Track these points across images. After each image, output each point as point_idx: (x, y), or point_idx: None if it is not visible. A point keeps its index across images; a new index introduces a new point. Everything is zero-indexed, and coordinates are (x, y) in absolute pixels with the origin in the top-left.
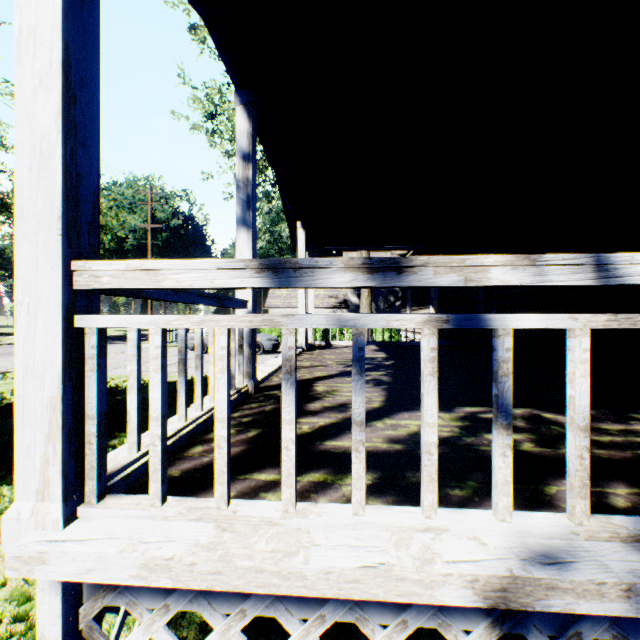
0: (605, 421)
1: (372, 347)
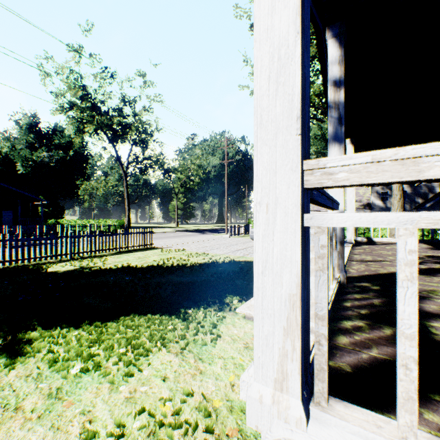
0: None
1: (422, 245)
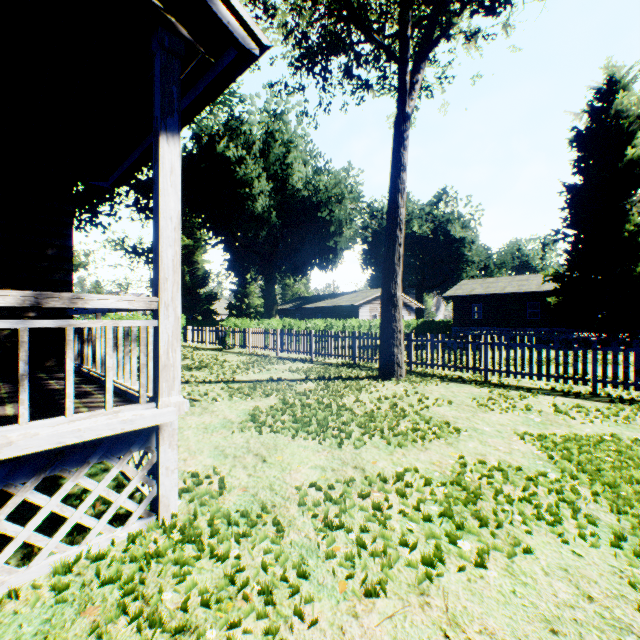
0: None
1: None
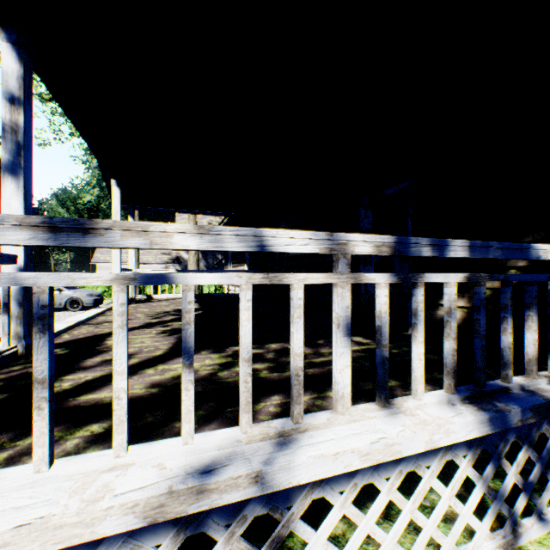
0: (326, 347)
1: None
